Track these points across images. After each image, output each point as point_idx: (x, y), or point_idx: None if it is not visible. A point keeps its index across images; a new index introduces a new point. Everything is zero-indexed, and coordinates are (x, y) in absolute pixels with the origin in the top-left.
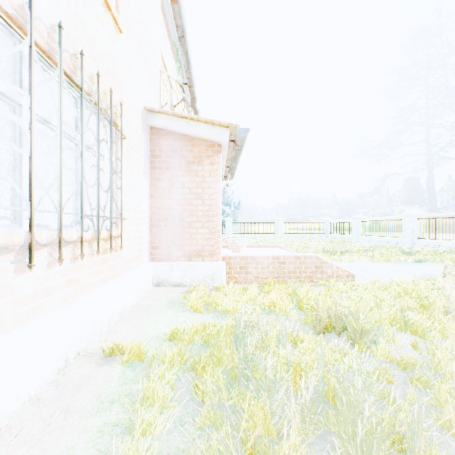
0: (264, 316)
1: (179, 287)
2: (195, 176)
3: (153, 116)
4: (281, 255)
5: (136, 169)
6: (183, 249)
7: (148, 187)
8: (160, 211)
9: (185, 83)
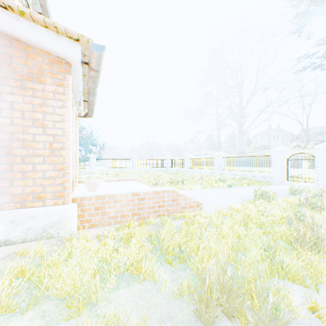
0: (123, 289)
1: (2, 247)
2: (31, 96)
3: None
4: (141, 191)
5: None
6: (12, 192)
7: None
8: None
9: (40, 12)
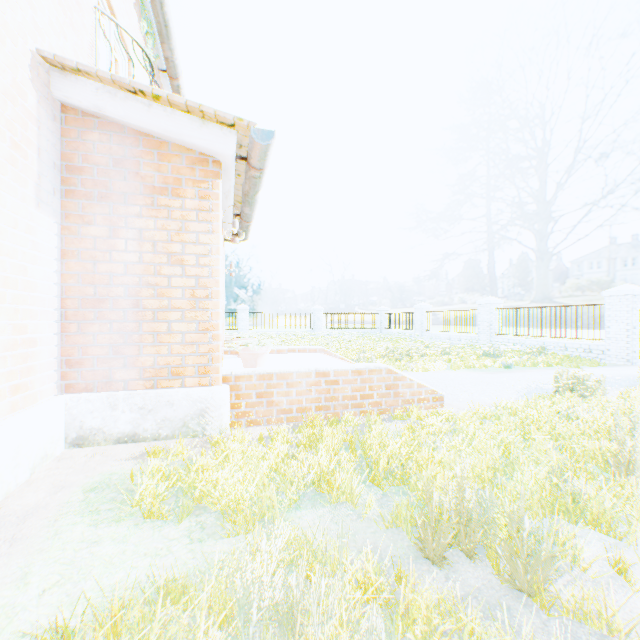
0: (307, 510)
1: (130, 444)
2: (166, 218)
3: (67, 80)
4: (331, 369)
5: (7, 184)
6: (141, 364)
7: (57, 234)
8: (86, 286)
9: (163, 69)
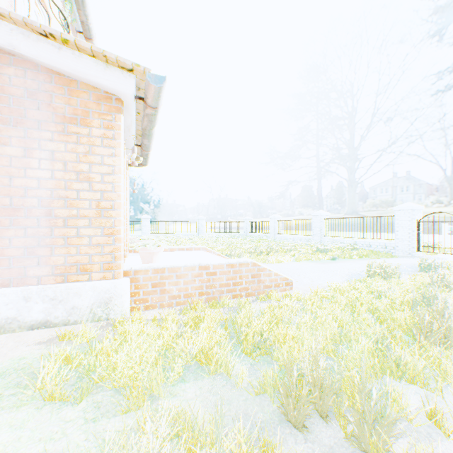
0: (190, 383)
1: (42, 329)
2: (75, 143)
3: None
4: (210, 264)
5: None
6: (53, 262)
7: None
8: (2, 197)
9: (80, 31)
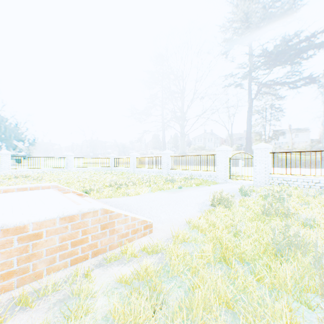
0: None
1: None
2: None
3: None
4: (28, 222)
5: None
6: None
7: None
8: None
9: None
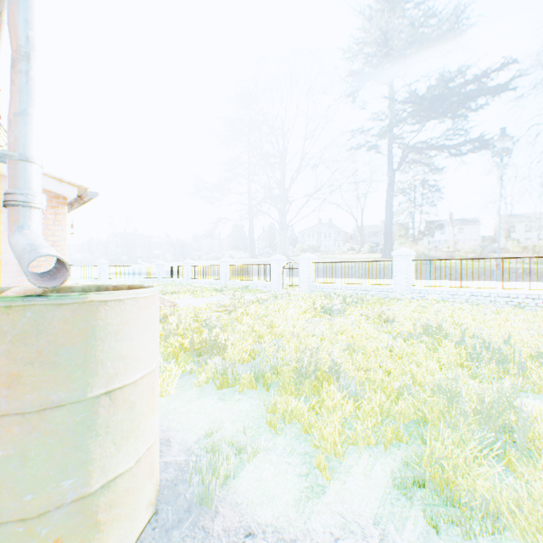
0: None
1: None
2: None
3: None
4: None
5: None
6: None
7: None
8: None
9: None
